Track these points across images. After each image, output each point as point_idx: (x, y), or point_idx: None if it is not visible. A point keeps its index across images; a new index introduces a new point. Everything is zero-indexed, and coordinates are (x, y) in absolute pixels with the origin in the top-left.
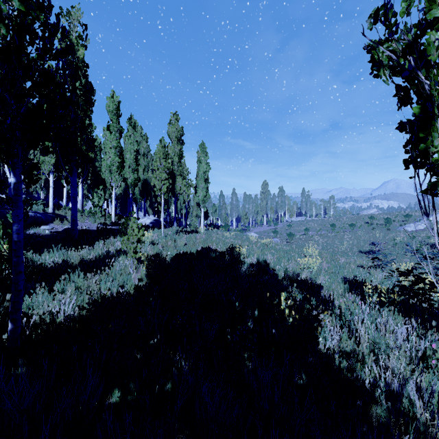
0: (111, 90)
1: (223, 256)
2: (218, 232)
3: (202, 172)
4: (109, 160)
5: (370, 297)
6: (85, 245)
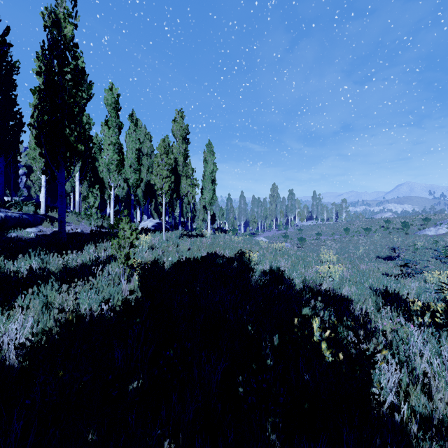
0: (109, 82)
1: (232, 262)
2: (225, 236)
3: (209, 173)
4: (107, 157)
5: (418, 317)
6: (73, 250)
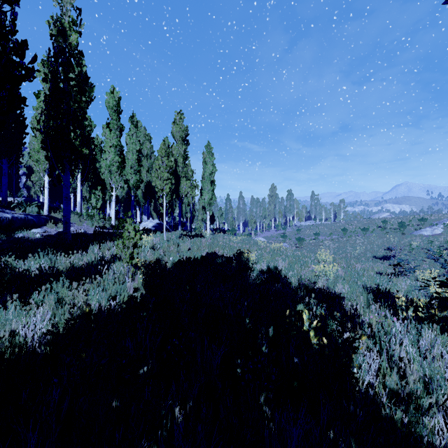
0: (111, 85)
1: (230, 262)
2: (224, 236)
3: (208, 174)
4: (108, 159)
5: (403, 311)
6: (78, 250)
